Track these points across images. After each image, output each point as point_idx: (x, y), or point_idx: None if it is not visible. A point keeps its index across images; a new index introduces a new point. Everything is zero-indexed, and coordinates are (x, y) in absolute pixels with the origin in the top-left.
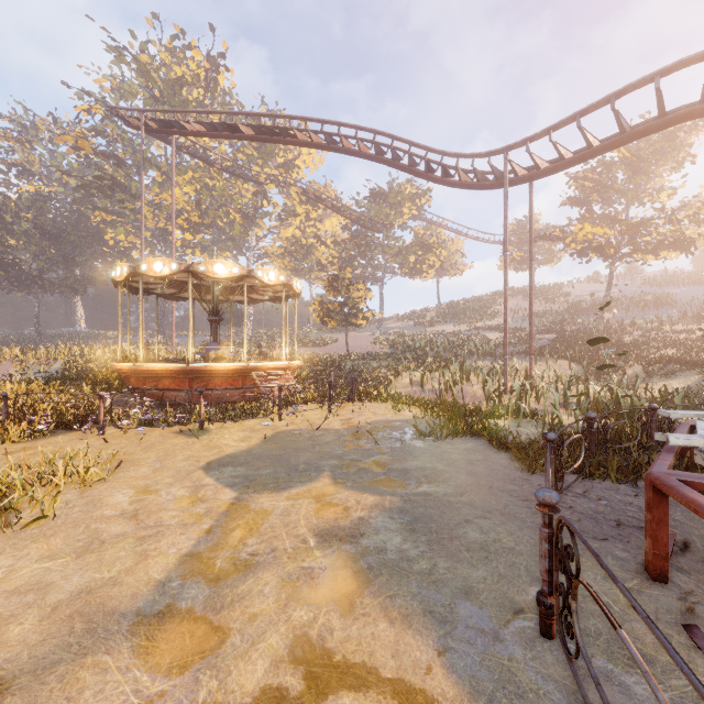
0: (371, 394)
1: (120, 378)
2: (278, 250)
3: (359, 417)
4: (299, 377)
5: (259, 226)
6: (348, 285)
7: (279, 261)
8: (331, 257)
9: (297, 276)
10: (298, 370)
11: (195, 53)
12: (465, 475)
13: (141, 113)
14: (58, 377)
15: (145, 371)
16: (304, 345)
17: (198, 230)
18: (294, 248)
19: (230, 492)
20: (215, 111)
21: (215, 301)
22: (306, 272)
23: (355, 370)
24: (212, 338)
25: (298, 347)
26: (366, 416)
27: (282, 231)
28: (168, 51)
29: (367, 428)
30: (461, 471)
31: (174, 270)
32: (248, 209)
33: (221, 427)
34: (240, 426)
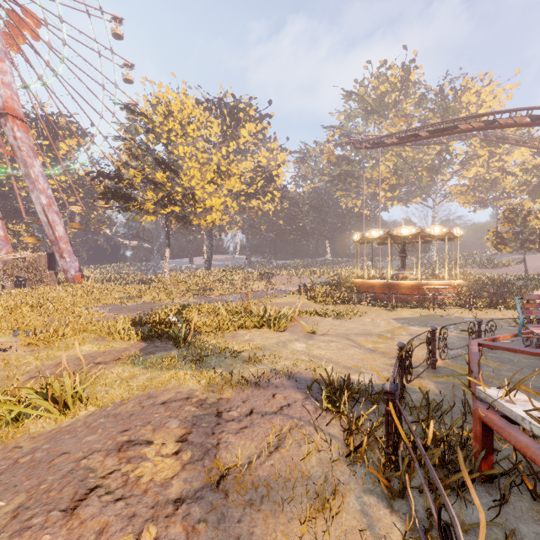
0: (512, 305)
1: (356, 286)
2: (461, 188)
3: (488, 315)
4: (460, 291)
5: (442, 174)
6: (526, 214)
7: (462, 198)
8: (517, 186)
9: (481, 206)
10: (467, 286)
11: (393, 70)
12: (517, 339)
13: (362, 143)
14: (330, 285)
15: (367, 283)
16: (483, 267)
17: (395, 188)
18: (477, 183)
19: (400, 325)
20: (403, 131)
21: (402, 245)
22: (490, 202)
23: (522, 288)
24: (401, 266)
25: (477, 268)
26: (494, 316)
27: (464, 173)
28: (376, 78)
29: (486, 320)
30: (517, 338)
31: (381, 234)
32: (433, 162)
33: (402, 310)
34: (411, 310)
